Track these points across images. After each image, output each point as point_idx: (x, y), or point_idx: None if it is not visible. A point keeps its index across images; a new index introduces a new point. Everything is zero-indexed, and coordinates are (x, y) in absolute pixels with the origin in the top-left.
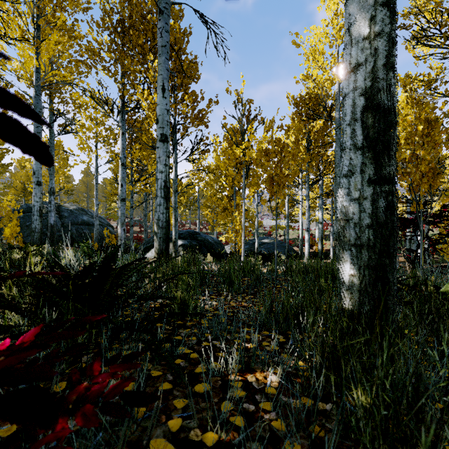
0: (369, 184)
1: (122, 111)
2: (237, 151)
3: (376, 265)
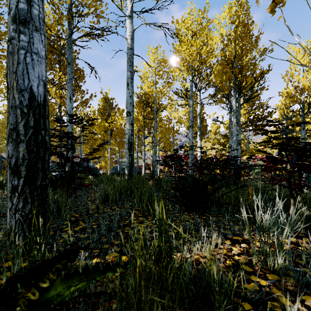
0: (128, 155)
1: None
2: (106, 124)
3: (130, 170)
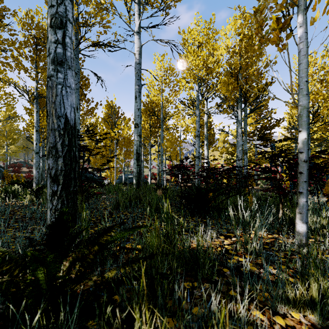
0: (136, 166)
1: (37, 98)
2: (112, 133)
3: (138, 179)
